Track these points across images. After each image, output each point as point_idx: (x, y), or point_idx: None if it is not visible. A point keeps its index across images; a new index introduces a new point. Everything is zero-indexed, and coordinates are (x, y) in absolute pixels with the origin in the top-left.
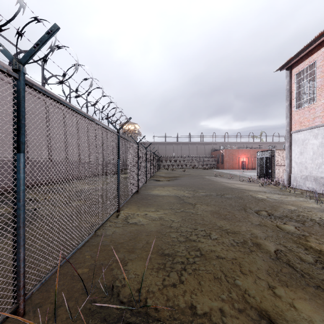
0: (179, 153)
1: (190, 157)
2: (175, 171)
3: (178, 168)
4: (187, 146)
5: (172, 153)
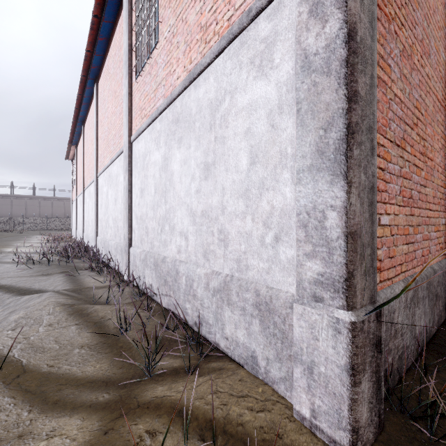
0: (36, 211)
1: (54, 216)
2: (10, 233)
3: (32, 230)
4: (50, 202)
5: (24, 210)
